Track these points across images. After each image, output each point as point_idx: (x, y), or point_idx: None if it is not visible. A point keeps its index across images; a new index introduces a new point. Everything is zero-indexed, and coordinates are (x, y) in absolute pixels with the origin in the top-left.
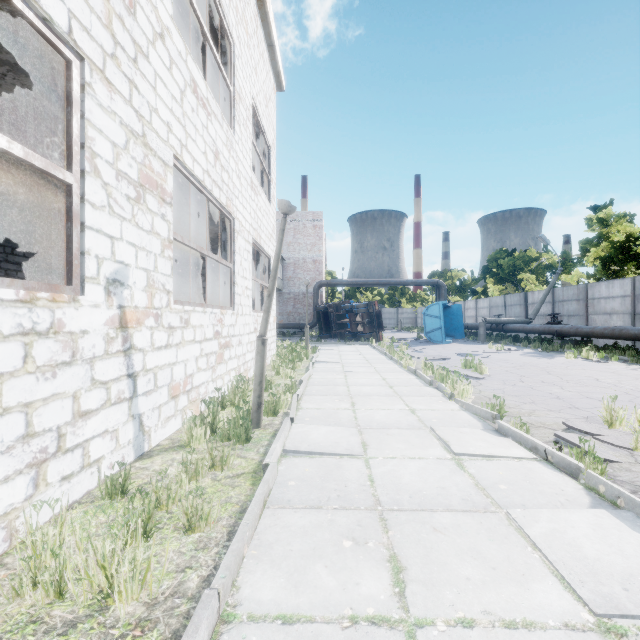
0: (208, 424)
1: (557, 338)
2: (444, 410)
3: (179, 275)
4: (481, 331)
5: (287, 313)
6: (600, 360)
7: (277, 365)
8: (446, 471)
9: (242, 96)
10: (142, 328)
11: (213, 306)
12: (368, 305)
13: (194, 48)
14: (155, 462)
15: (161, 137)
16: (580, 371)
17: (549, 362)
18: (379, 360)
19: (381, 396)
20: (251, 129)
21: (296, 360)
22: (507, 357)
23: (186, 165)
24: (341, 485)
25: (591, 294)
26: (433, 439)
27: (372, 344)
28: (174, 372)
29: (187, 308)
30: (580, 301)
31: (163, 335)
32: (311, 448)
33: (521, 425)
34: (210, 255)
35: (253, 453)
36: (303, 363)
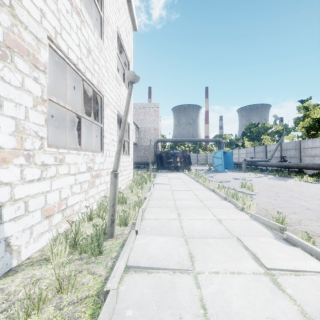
0: (71, 238)
1: (283, 169)
2: (240, 220)
3: (77, 134)
4: (243, 165)
5: (140, 156)
6: (314, 182)
7: (132, 186)
8: (267, 291)
9: (109, 22)
10: (9, 165)
11: (86, 150)
12: (183, 152)
13: (84, 2)
14: (15, 281)
15: (33, 17)
16: (308, 189)
17: (286, 183)
18: (191, 182)
19: (196, 208)
20: (116, 45)
21: (143, 183)
22: (261, 180)
23: (61, 48)
24: (176, 316)
25: (303, 146)
26: (242, 249)
27: (186, 173)
28: (48, 198)
29: (62, 151)
30: (296, 149)
31: (35, 171)
32: (149, 262)
33: (308, 238)
34: (84, 116)
35: (102, 267)
36: (148, 184)
